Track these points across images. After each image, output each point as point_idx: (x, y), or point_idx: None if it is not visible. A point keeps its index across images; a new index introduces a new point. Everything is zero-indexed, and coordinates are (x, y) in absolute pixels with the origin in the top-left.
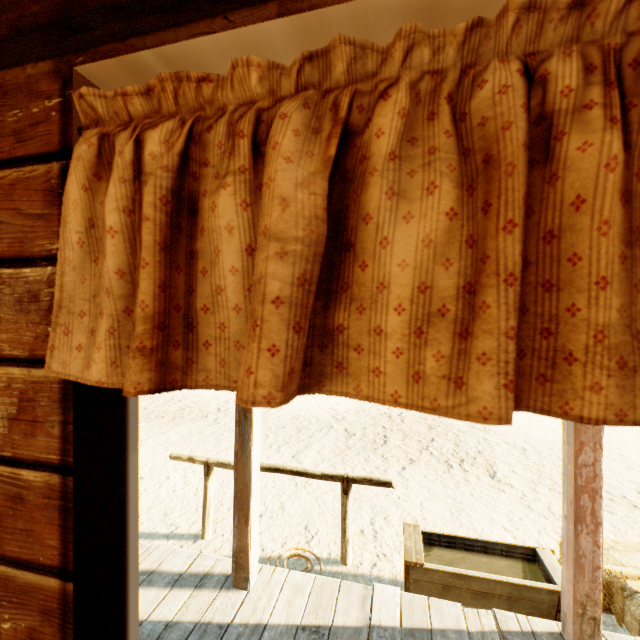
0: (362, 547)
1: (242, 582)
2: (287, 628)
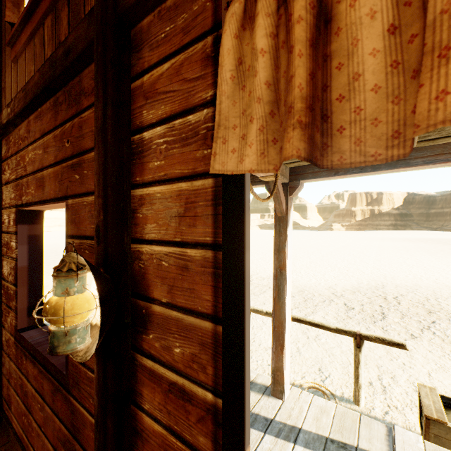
0: (372, 395)
1: (278, 393)
2: (317, 436)
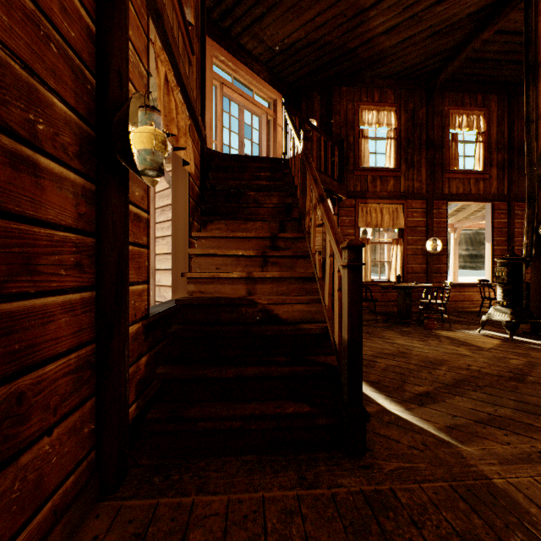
0: None
1: None
2: None
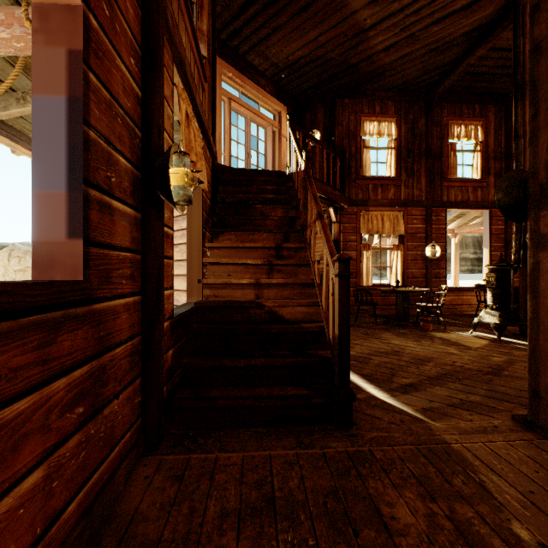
0: None
1: None
2: None
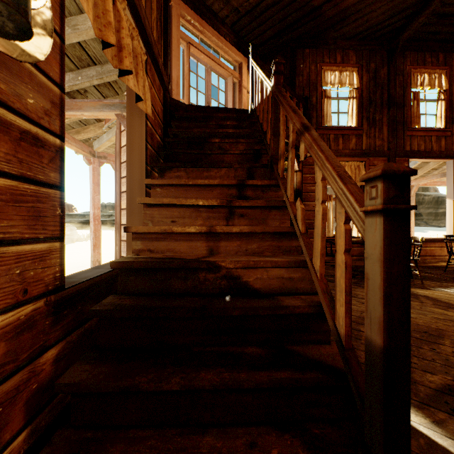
0: None
1: None
2: None
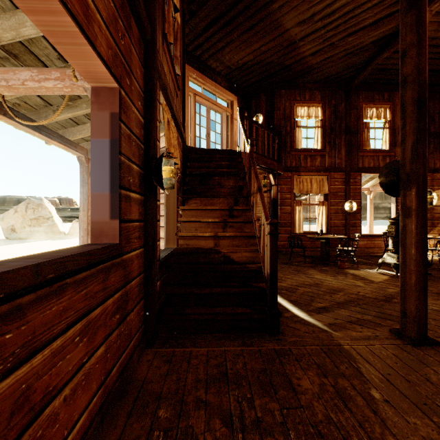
0: None
1: None
2: None
